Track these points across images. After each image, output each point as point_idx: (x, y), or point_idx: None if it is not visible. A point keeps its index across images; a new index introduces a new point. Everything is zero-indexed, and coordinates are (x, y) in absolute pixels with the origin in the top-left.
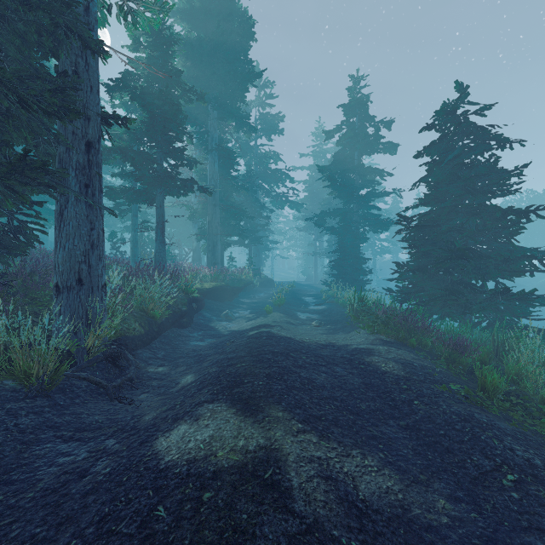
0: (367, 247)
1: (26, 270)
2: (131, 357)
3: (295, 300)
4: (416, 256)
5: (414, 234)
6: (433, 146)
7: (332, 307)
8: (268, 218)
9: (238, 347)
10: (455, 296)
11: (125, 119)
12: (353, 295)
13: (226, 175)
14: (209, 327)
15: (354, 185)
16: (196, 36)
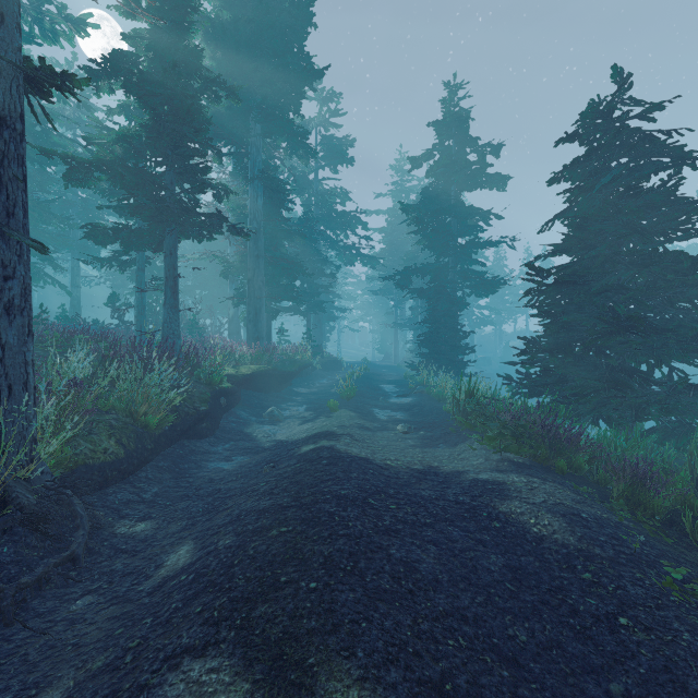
0: (462, 316)
1: None
2: (82, 510)
3: (369, 389)
4: (553, 329)
5: (548, 296)
6: (577, 165)
7: (423, 401)
8: (333, 276)
9: (279, 482)
10: (619, 391)
11: (67, 77)
12: (450, 383)
13: (274, 216)
14: (244, 434)
15: (450, 231)
16: (230, 17)
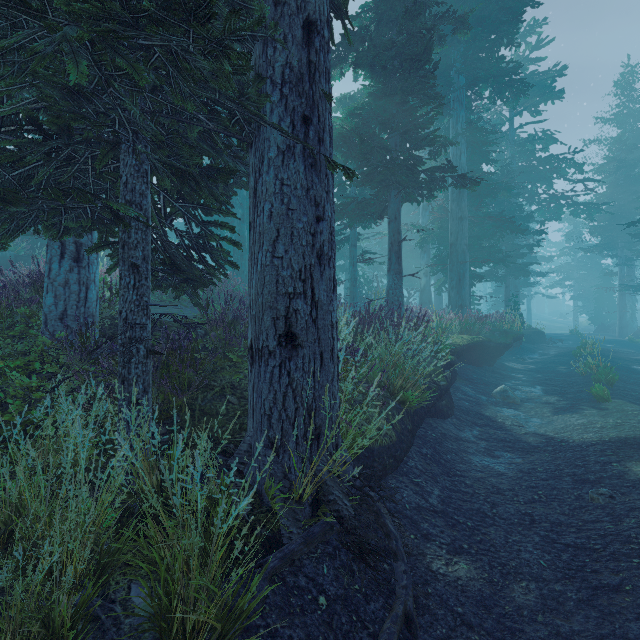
0: None
1: (228, 316)
2: (392, 526)
3: (621, 370)
4: None
5: None
6: None
7: None
8: (541, 233)
9: None
10: None
11: None
12: None
13: None
14: (485, 418)
15: None
16: None
